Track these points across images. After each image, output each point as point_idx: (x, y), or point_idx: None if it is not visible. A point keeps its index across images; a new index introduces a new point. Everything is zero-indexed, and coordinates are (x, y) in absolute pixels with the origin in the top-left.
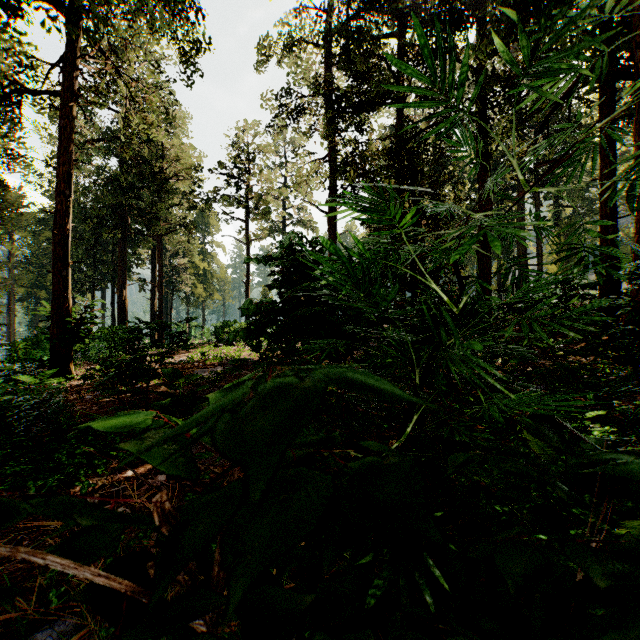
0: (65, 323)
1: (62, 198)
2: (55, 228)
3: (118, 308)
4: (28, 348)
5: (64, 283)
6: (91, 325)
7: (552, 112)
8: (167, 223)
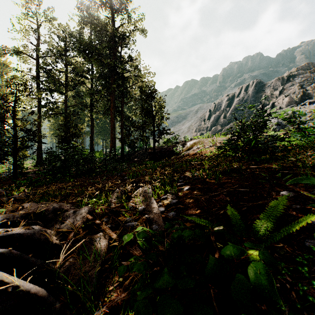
0: None
1: None
2: None
3: None
4: None
5: None
6: None
7: (105, 111)
8: None
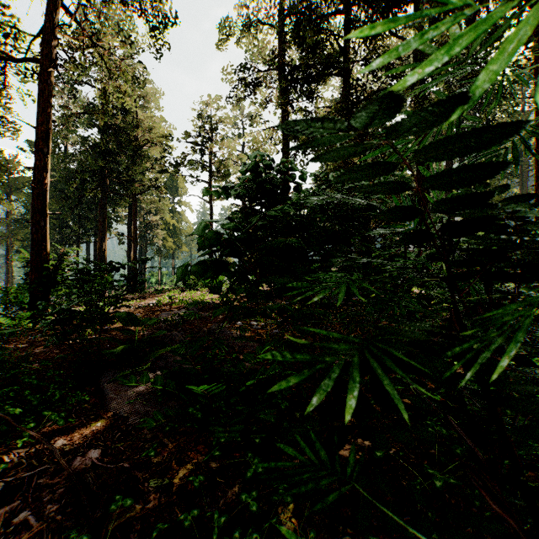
0: (43, 269)
1: (40, 155)
2: (34, 182)
3: (98, 258)
4: (19, 292)
5: (42, 233)
6: (67, 271)
7: None
8: (141, 184)
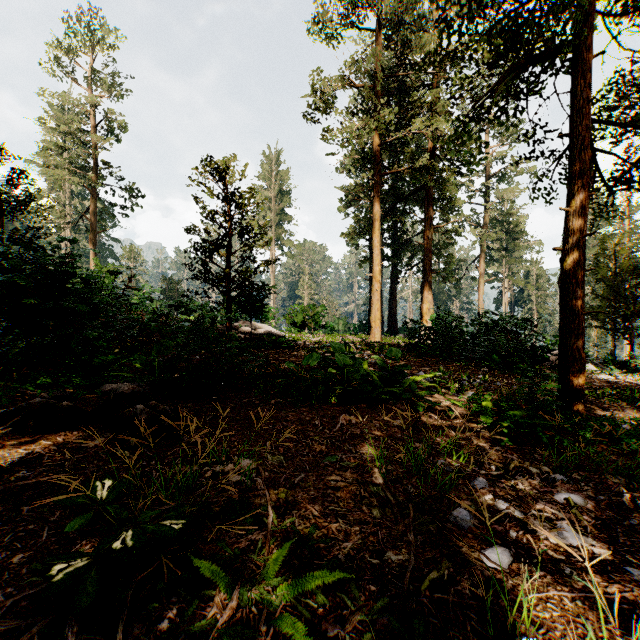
0: None
1: None
2: None
3: None
4: None
5: None
6: None
7: None
8: None
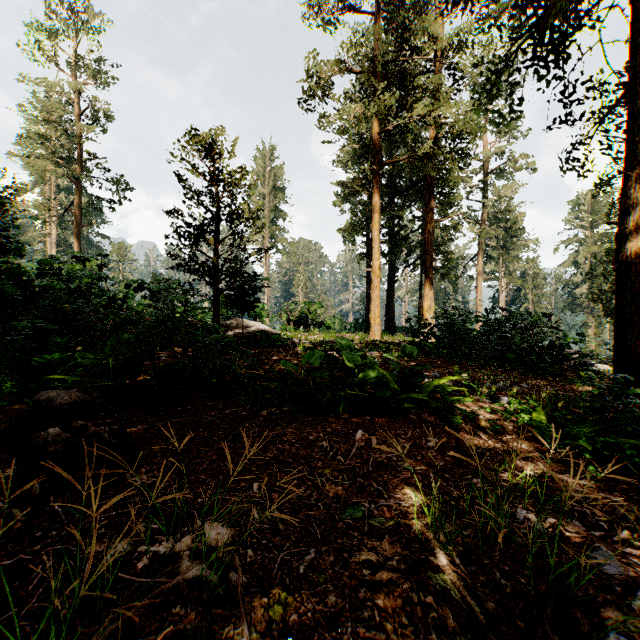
0: None
1: None
2: None
3: None
4: None
5: None
6: None
7: None
8: None
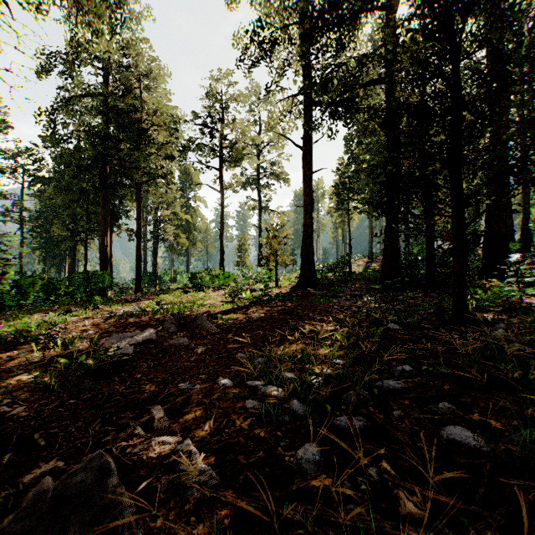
0: None
1: None
2: None
3: (100, 254)
4: (5, 292)
5: None
6: (4, 268)
7: None
8: (145, 172)
